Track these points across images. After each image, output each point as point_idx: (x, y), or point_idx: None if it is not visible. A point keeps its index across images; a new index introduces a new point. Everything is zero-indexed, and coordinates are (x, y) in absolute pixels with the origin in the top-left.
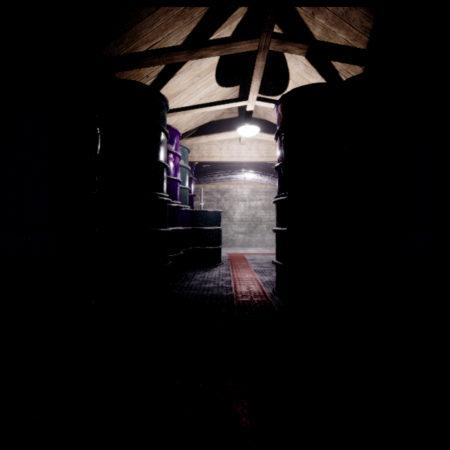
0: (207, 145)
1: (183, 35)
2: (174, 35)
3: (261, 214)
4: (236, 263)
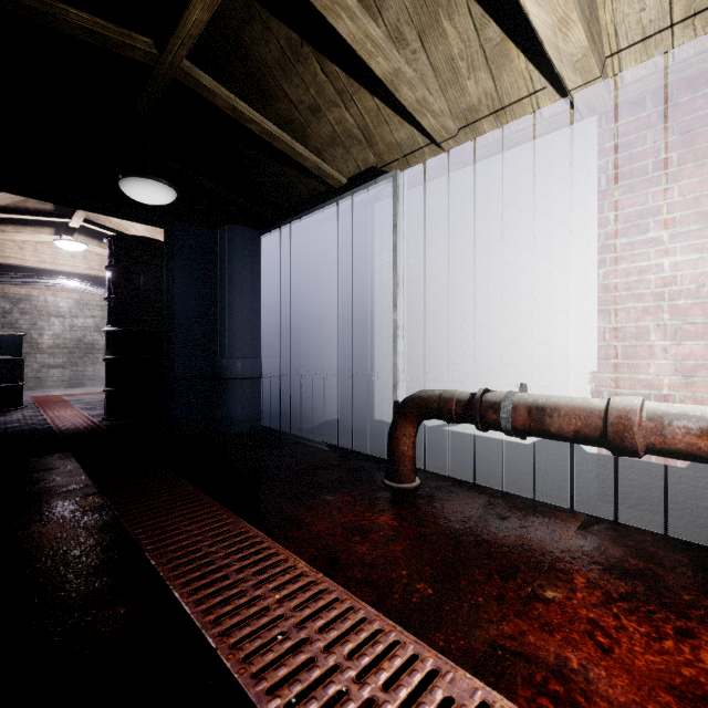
0: None
1: None
2: None
3: (93, 337)
4: (50, 405)
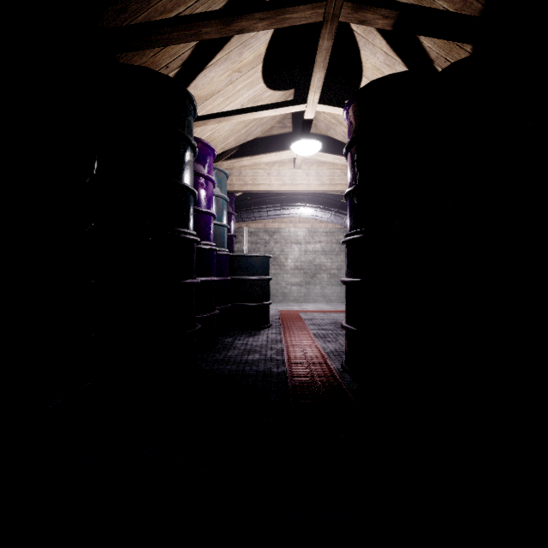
0: (252, 169)
1: (216, 6)
2: (202, 5)
3: (320, 260)
4: (289, 324)
